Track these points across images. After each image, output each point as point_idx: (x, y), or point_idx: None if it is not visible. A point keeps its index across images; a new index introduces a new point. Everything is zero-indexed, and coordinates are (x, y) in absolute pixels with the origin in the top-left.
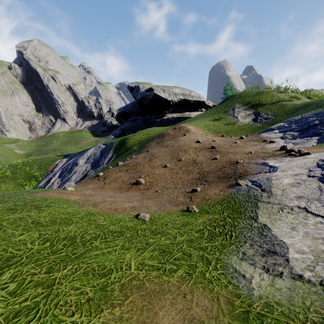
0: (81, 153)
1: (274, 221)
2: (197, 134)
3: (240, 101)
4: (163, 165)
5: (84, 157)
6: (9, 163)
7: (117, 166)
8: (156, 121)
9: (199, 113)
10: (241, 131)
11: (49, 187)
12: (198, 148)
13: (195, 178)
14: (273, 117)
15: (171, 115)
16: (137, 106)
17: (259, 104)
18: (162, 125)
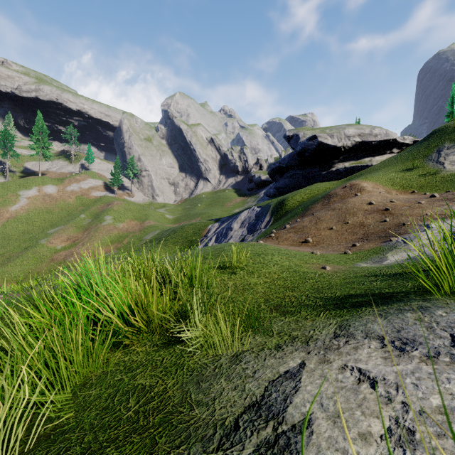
0: (233, 217)
1: (394, 255)
2: (372, 194)
3: (452, 137)
4: (329, 227)
5: (238, 221)
6: (164, 228)
7: (285, 229)
8: (321, 175)
9: (387, 157)
10: (444, 184)
11: None
12: (369, 211)
13: (358, 238)
14: None
15: (342, 164)
16: (296, 159)
17: None
18: (329, 179)
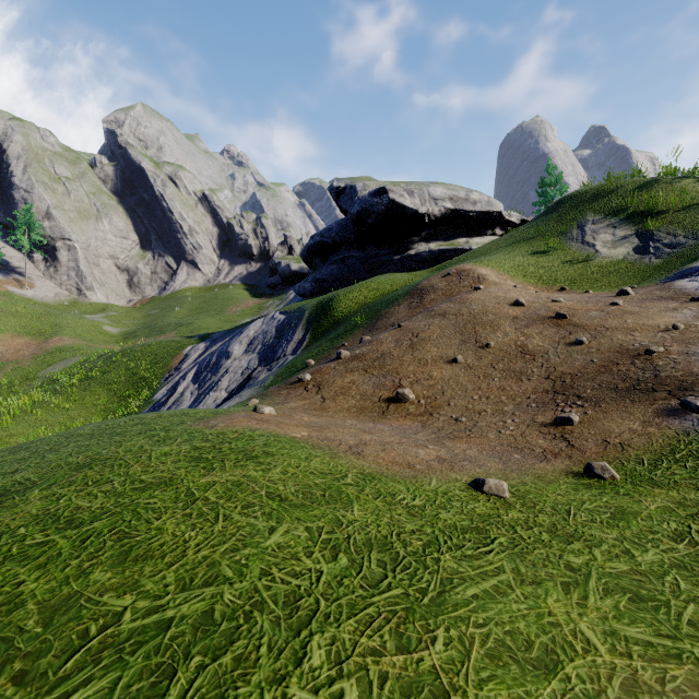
0: (235, 332)
1: None
2: (505, 287)
3: (596, 207)
4: (446, 358)
5: (242, 339)
6: (95, 352)
7: (338, 361)
8: (392, 261)
9: (490, 240)
10: (608, 277)
11: (175, 402)
12: (523, 319)
13: (544, 391)
14: (693, 242)
15: (425, 245)
16: (352, 229)
17: (648, 212)
18: (404, 268)
